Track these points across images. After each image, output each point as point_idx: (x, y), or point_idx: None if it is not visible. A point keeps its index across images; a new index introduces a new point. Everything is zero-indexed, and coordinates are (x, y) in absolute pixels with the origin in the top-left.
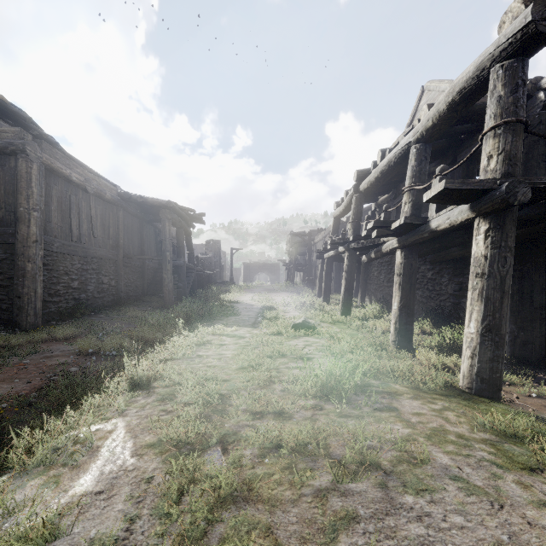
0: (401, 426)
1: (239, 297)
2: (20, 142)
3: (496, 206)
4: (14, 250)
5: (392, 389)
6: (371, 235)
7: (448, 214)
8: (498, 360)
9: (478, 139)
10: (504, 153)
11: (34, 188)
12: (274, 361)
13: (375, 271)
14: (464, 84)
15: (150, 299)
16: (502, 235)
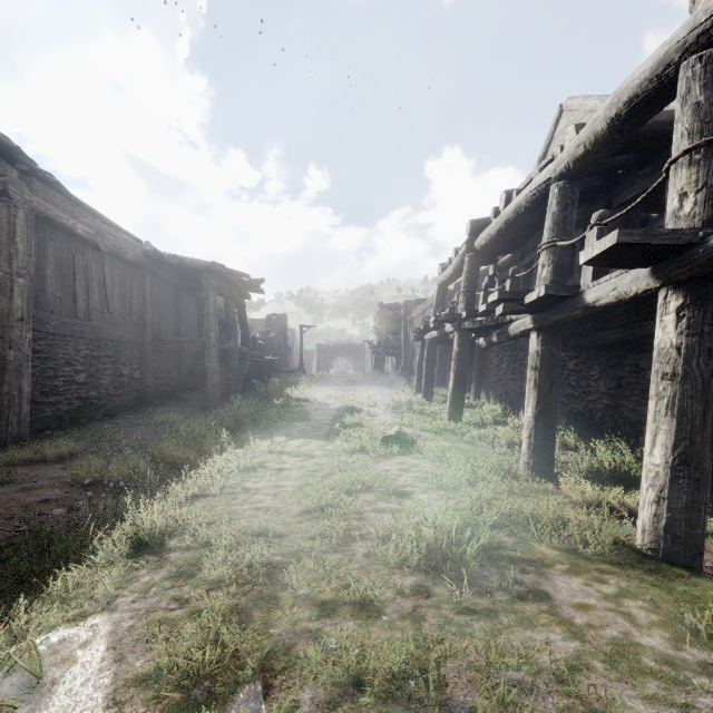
0: (562, 634)
1: (310, 392)
2: (0, 180)
3: (697, 270)
4: None
5: (536, 554)
6: (492, 311)
7: (614, 282)
8: (699, 508)
9: (643, 175)
10: (707, 190)
11: (19, 244)
12: (355, 498)
13: (495, 358)
14: (636, 89)
15: (189, 396)
16: (704, 316)
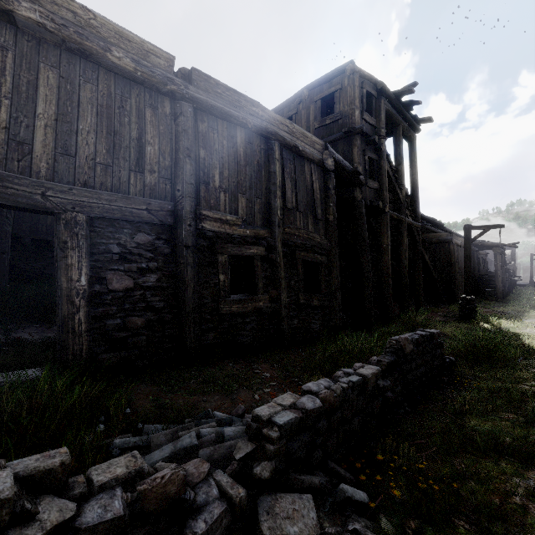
0: None
1: None
2: (450, 238)
3: None
4: (449, 276)
5: None
6: None
7: None
8: None
9: None
10: None
11: (455, 254)
12: None
13: None
14: None
15: (482, 296)
16: None
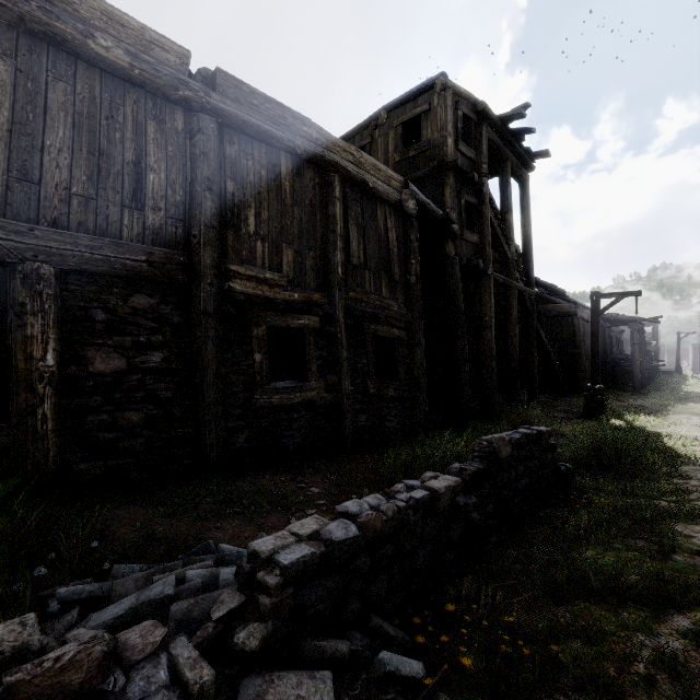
0: None
1: None
2: (573, 311)
3: None
4: (573, 359)
5: None
6: None
7: None
8: None
9: None
10: None
11: (581, 331)
12: None
13: None
14: None
15: (615, 385)
16: None
